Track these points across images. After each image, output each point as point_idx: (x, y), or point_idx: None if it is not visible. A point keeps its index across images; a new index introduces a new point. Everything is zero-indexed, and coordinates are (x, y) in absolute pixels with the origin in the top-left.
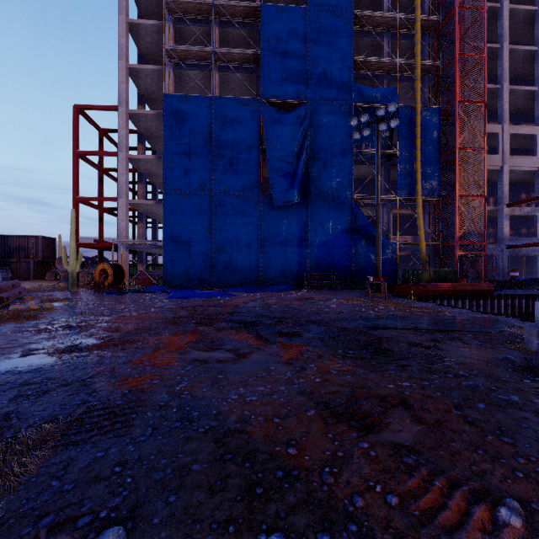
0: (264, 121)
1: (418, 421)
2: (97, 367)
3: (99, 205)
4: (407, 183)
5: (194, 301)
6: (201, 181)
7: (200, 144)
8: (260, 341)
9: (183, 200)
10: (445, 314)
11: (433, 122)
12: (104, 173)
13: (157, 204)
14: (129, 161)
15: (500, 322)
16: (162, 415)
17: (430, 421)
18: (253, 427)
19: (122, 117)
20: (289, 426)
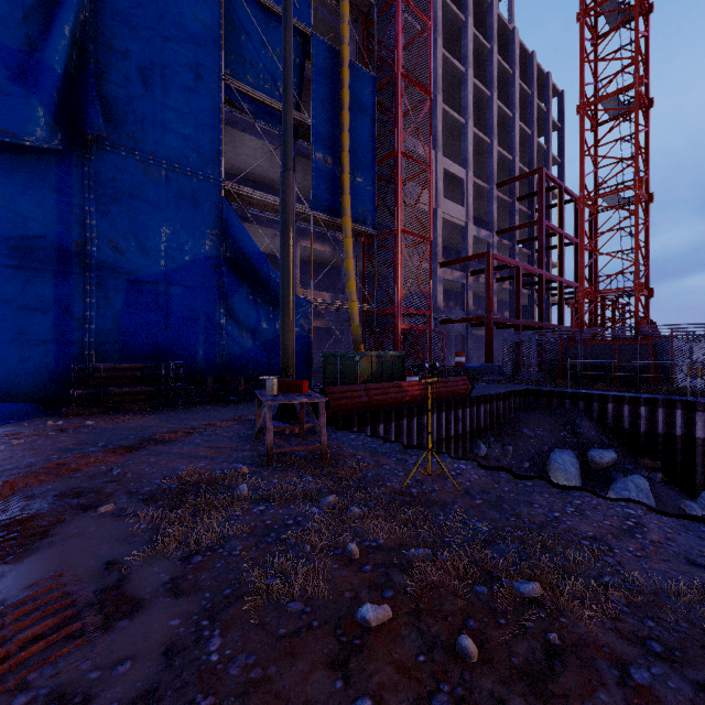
0: None
1: None
2: None
3: None
4: (327, 188)
5: None
6: None
7: None
8: None
9: None
10: None
11: (366, 96)
12: None
13: None
14: None
15: None
16: None
17: None
18: None
19: None
20: None
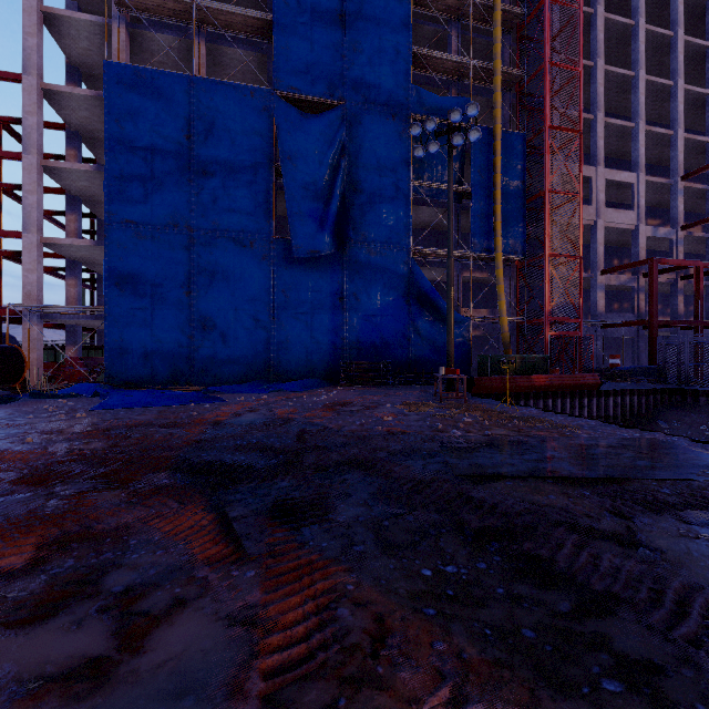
0: (278, 125)
1: None
2: None
3: None
4: (483, 234)
5: (141, 413)
6: (174, 211)
7: (171, 151)
8: (222, 544)
9: (141, 241)
10: (575, 432)
11: (516, 153)
12: (3, 191)
13: (97, 246)
14: (45, 171)
15: (682, 452)
16: None
17: None
18: None
19: (30, 94)
20: None
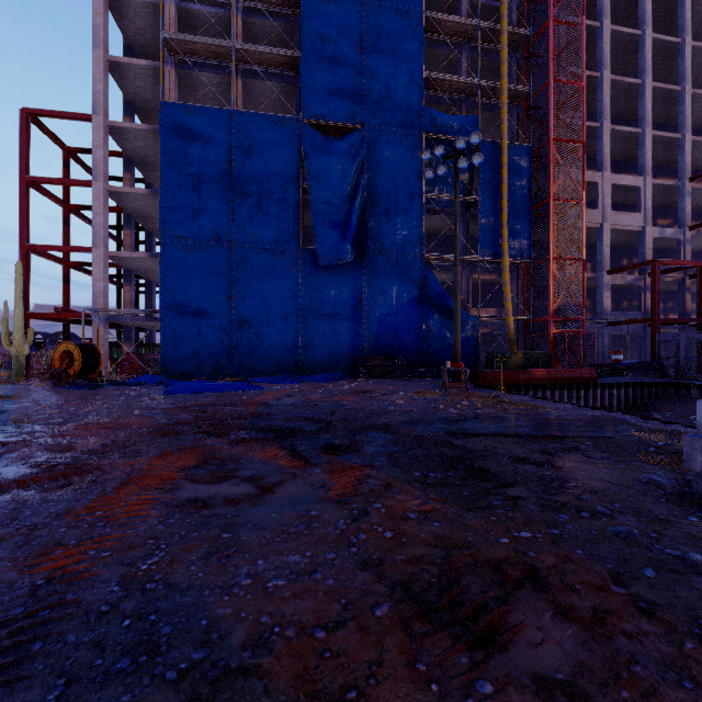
0: (305, 149)
1: (564, 616)
2: (3, 527)
3: (64, 257)
4: (491, 240)
5: (204, 397)
6: (217, 228)
7: (214, 175)
8: (297, 461)
9: (189, 254)
10: (548, 412)
11: (522, 164)
12: (71, 211)
13: (151, 258)
14: (109, 195)
15: (621, 423)
16: (98, 640)
17: (584, 614)
18: (276, 657)
19: (98, 131)
20: (344, 649)
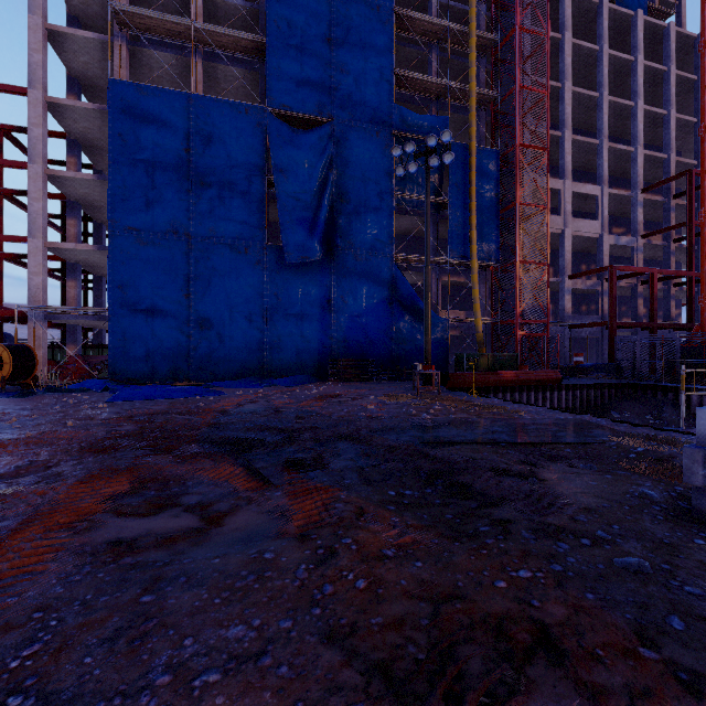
0: (270, 140)
1: (595, 705)
2: None
3: None
4: (460, 242)
5: (155, 404)
6: (173, 219)
7: (171, 163)
8: (254, 481)
9: (142, 247)
10: (522, 415)
11: (490, 167)
12: (4, 196)
13: (99, 251)
14: (49, 179)
15: (595, 427)
16: None
17: (619, 700)
18: None
19: (35, 107)
20: None
